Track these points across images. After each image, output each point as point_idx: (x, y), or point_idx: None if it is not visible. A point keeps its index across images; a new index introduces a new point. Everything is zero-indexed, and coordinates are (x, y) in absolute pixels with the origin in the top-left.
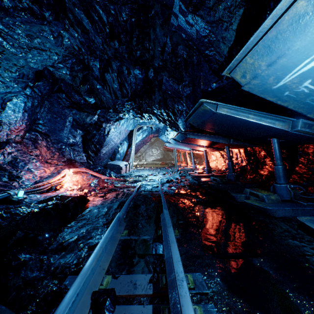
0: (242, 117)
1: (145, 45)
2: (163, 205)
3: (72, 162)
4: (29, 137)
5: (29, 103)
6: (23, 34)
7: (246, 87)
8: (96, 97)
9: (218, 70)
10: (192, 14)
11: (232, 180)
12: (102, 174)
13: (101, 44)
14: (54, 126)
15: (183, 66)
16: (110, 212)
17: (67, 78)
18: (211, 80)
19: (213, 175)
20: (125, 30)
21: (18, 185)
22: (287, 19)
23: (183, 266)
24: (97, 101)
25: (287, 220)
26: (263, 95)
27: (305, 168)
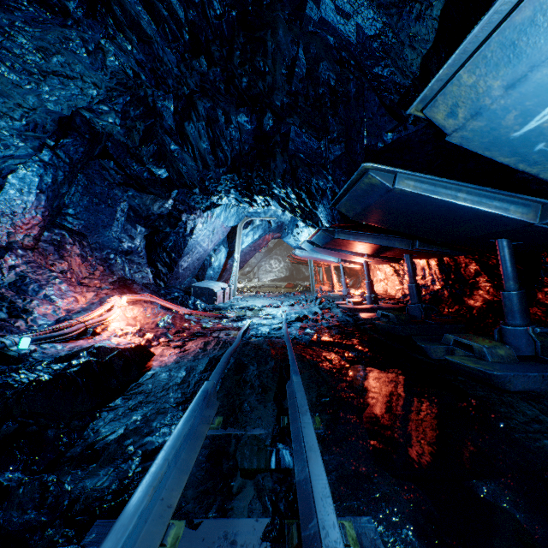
0: (443, 197)
1: (257, 64)
2: (290, 366)
3: (128, 284)
4: (49, 238)
5: (47, 177)
6: (30, 46)
7: (455, 137)
8: (170, 166)
9: (398, 106)
10: None
11: (417, 316)
12: (181, 305)
13: (175, 65)
14: (95, 220)
15: (328, 104)
16: (190, 378)
17: (117, 131)
18: (383, 126)
19: (381, 307)
20: (219, 35)
21: (25, 325)
22: None
23: (334, 500)
24: (171, 175)
25: (533, 398)
26: (489, 152)
27: None
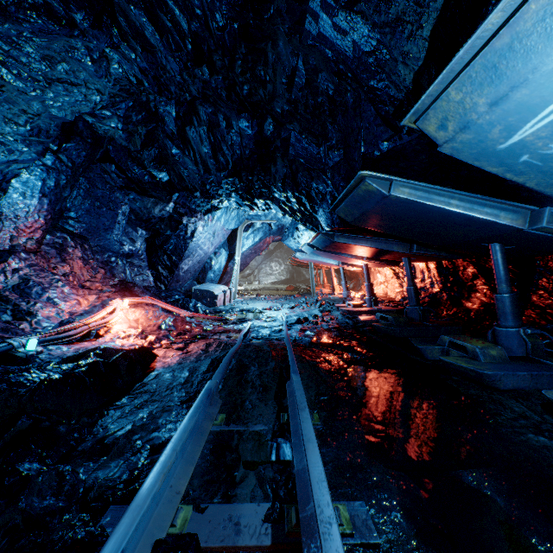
0: (437, 204)
1: (258, 73)
2: (290, 367)
3: (129, 286)
4: (51, 241)
5: (50, 180)
6: (36, 55)
7: (446, 147)
8: (172, 170)
9: (392, 117)
10: (345, 11)
11: (415, 319)
12: (181, 307)
13: (178, 73)
14: (97, 223)
15: (327, 112)
16: (193, 378)
17: (119, 136)
18: (379, 135)
19: (381, 309)
20: (221, 45)
21: (29, 328)
22: (534, 9)
23: (330, 487)
24: (173, 178)
25: (521, 395)
26: (478, 162)
27: (551, 298)
